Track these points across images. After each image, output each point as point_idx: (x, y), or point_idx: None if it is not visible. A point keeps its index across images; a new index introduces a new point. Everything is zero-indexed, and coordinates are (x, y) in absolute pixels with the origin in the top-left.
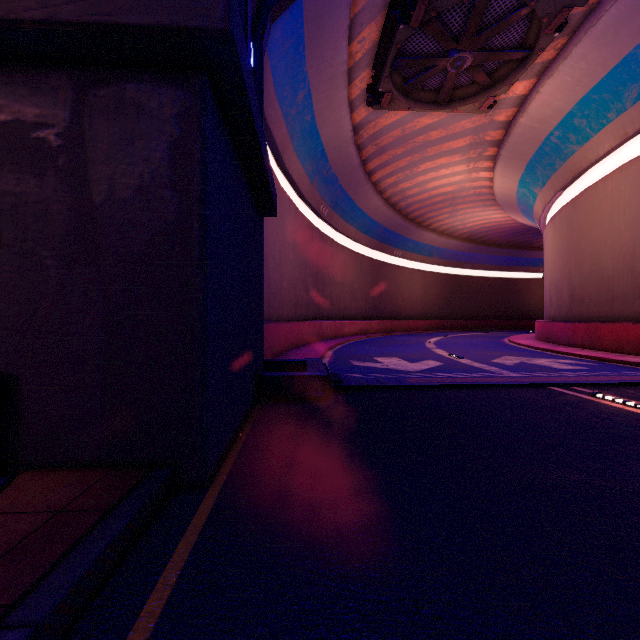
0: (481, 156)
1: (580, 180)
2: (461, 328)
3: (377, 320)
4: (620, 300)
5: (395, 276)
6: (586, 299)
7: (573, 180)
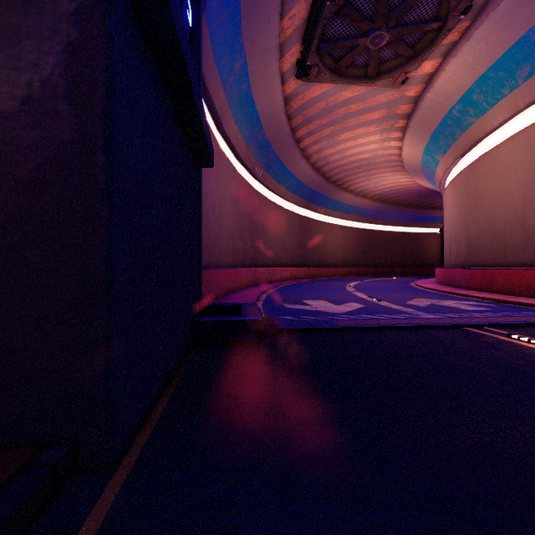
0: (393, 127)
1: (476, 148)
2: (373, 274)
3: (304, 267)
4: (512, 250)
5: (319, 230)
6: (482, 249)
7: (470, 148)
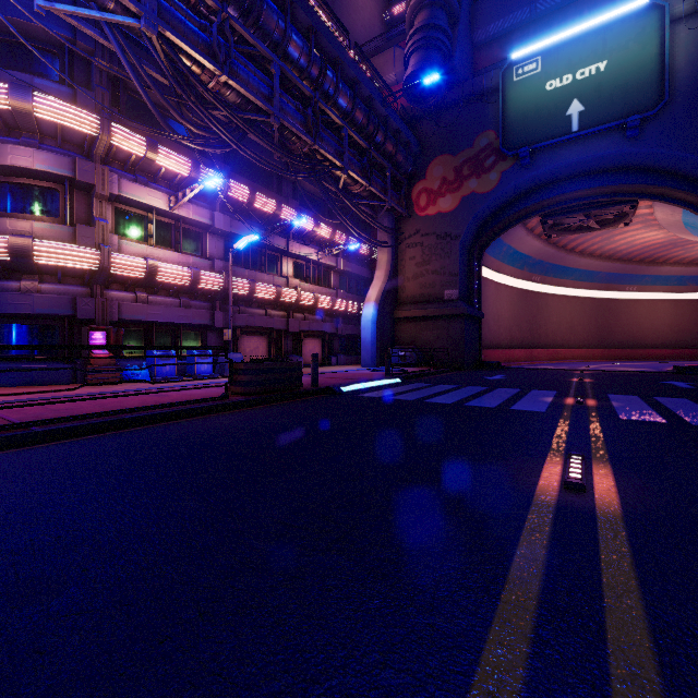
0: (662, 228)
1: None
2: None
3: (601, 349)
4: None
5: (629, 309)
6: None
7: None
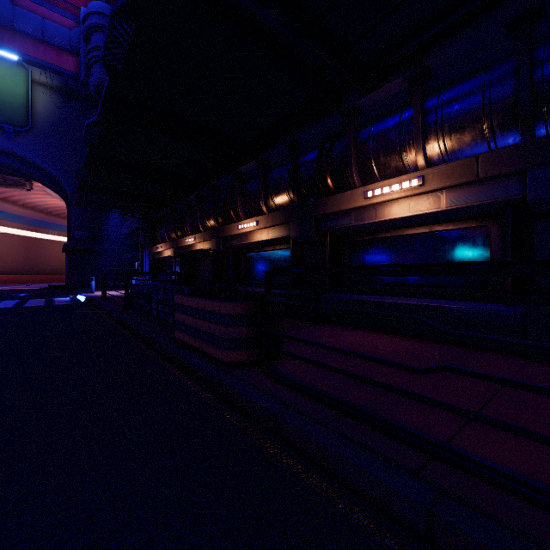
0: None
1: None
2: None
3: (29, 275)
4: None
5: (53, 247)
6: None
7: None
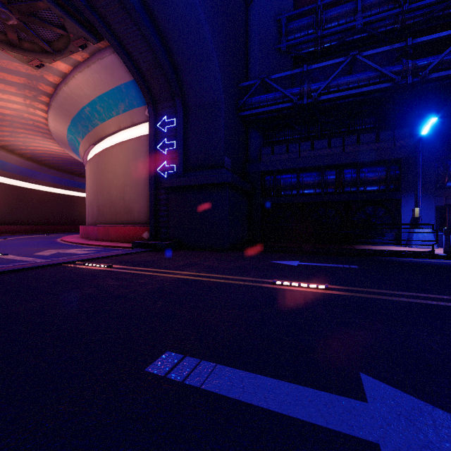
0: (36, 98)
1: (103, 142)
2: (25, 232)
3: None
4: (119, 214)
5: None
6: (105, 212)
7: (99, 141)
